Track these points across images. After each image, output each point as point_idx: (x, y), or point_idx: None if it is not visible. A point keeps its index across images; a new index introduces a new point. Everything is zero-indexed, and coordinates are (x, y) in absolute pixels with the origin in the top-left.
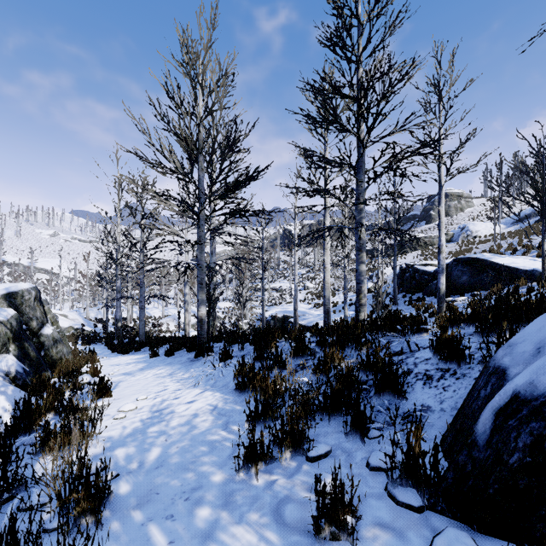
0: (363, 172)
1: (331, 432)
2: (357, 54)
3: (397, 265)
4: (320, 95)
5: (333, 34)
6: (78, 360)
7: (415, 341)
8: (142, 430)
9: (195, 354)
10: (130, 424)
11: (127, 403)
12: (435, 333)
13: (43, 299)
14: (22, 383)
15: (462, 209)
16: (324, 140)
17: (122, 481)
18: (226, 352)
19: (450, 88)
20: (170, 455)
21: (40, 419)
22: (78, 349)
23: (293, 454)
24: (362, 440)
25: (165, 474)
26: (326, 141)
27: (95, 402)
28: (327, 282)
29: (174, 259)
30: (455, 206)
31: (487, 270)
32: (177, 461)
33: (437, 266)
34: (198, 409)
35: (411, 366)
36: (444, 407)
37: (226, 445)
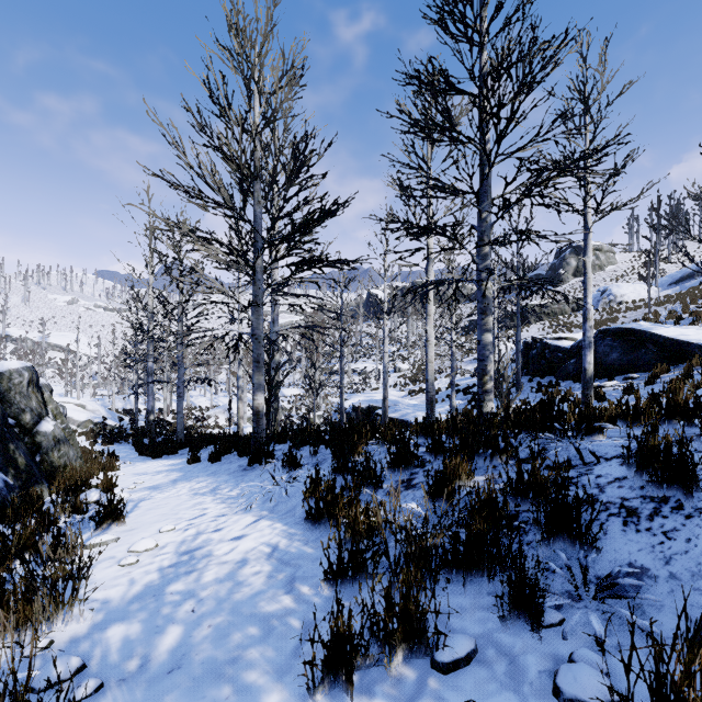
0: (488, 201)
1: (469, 606)
2: (483, 26)
3: (522, 339)
4: (427, 89)
5: (447, 0)
6: (88, 468)
7: (591, 448)
8: (159, 588)
9: (249, 460)
10: (141, 576)
11: (142, 539)
12: (634, 436)
13: (43, 383)
14: (0, 503)
15: (602, 267)
16: (427, 166)
17: (105, 701)
18: (292, 459)
19: (600, 93)
20: (195, 642)
21: (3, 567)
22: (95, 450)
23: (408, 652)
24: (531, 630)
25: (181, 688)
26: (429, 167)
27: (98, 534)
28: (430, 361)
29: (220, 328)
30: (593, 263)
31: (646, 345)
32: (205, 658)
33: (574, 340)
34: (248, 552)
35: (593, 490)
36: (677, 571)
37: (290, 625)
